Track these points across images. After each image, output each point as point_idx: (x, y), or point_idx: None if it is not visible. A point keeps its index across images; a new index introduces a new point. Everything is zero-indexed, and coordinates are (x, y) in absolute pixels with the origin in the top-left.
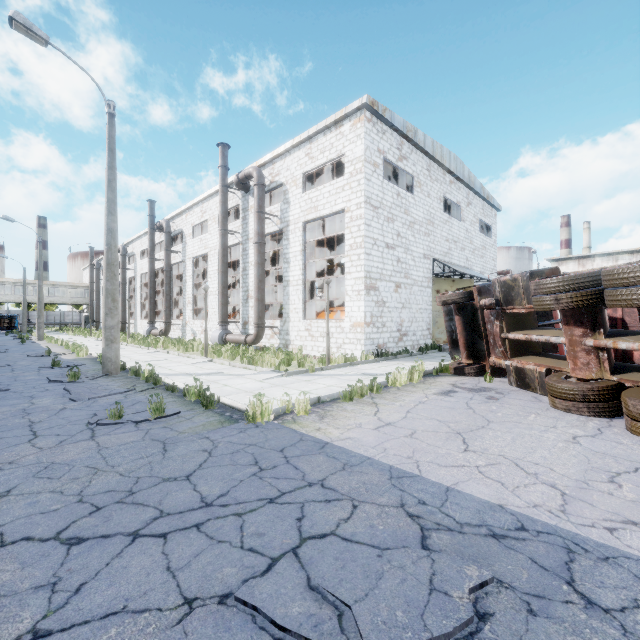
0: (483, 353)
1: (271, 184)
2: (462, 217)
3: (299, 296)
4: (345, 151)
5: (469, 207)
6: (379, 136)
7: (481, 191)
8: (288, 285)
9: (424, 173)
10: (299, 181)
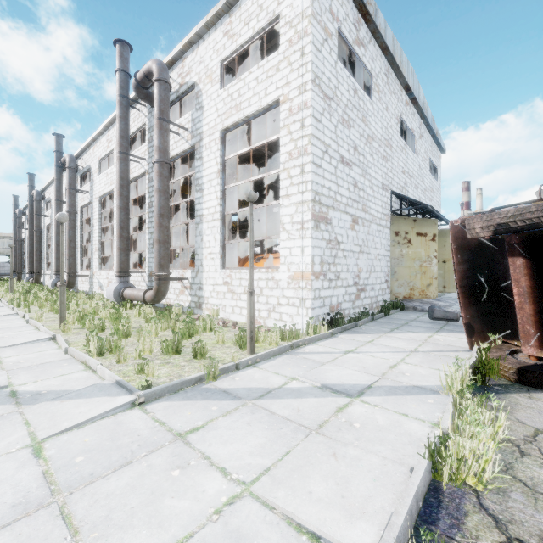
0: None
1: (180, 88)
2: (416, 149)
3: (215, 236)
4: (280, 9)
5: (421, 140)
6: None
7: (432, 124)
8: (201, 221)
9: (382, 77)
10: (215, 74)
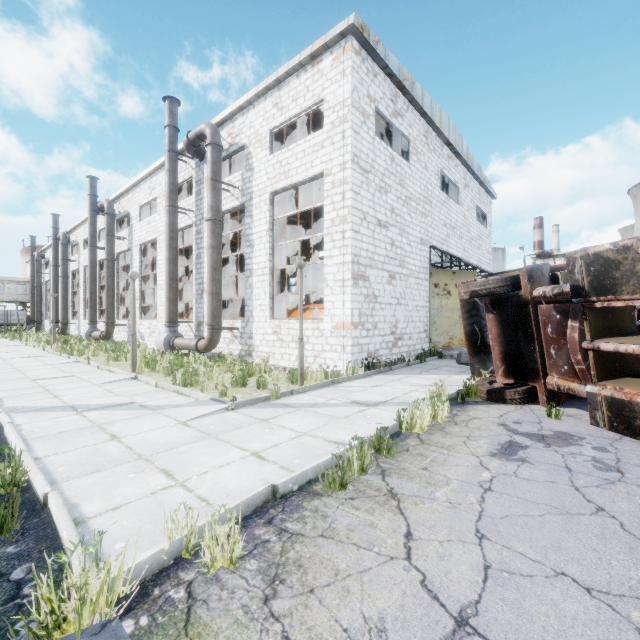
0: (534, 369)
1: (230, 147)
2: (460, 200)
3: (265, 289)
4: (325, 95)
5: (466, 190)
6: (369, 77)
7: (478, 173)
8: (251, 275)
9: (421, 139)
10: (265, 140)
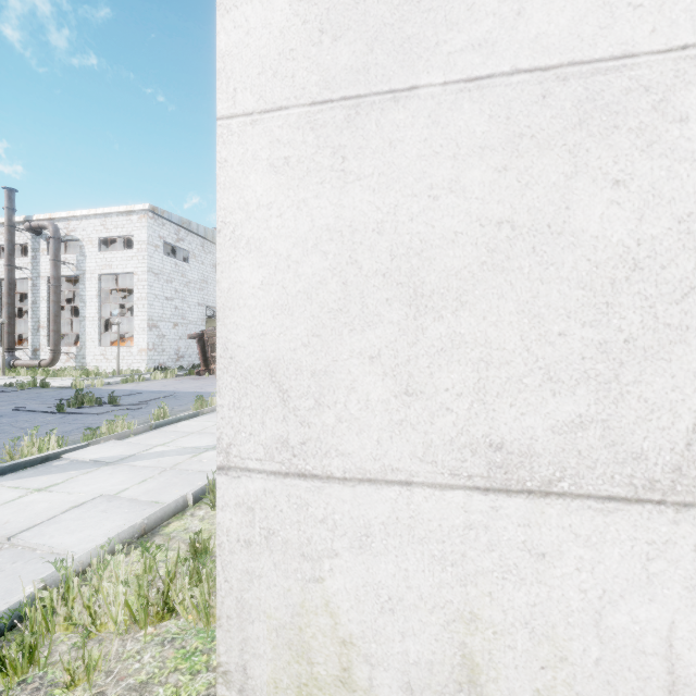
0: (210, 364)
1: (67, 236)
2: None
3: (95, 329)
4: (134, 233)
5: None
6: (160, 227)
7: None
8: (85, 320)
9: (199, 248)
10: (95, 242)
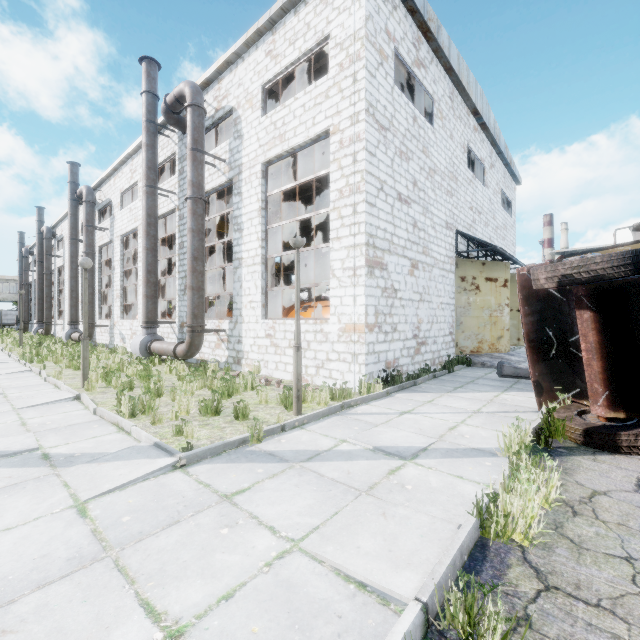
0: None
1: (216, 113)
2: (486, 181)
3: (256, 282)
4: (330, 29)
5: (492, 170)
6: (388, 8)
7: (505, 152)
8: (240, 265)
9: (446, 101)
10: (256, 99)
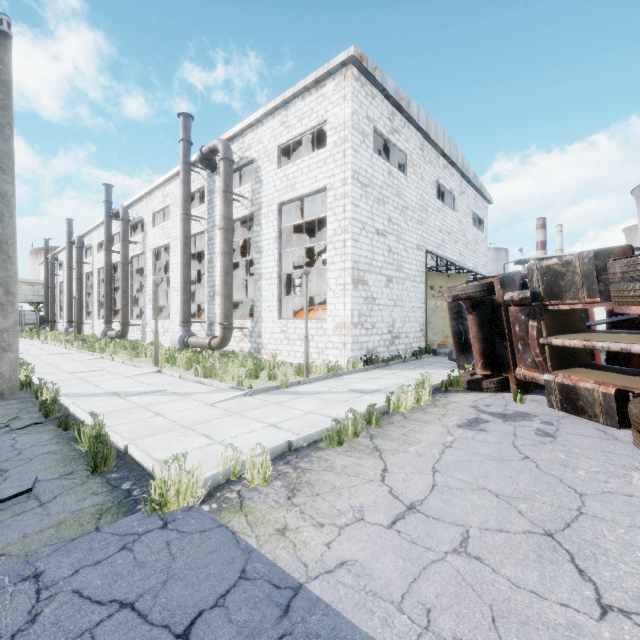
0: (506, 362)
1: (241, 160)
2: (455, 207)
3: (273, 292)
4: (328, 116)
5: (462, 196)
6: (368, 100)
7: (474, 180)
8: (260, 279)
9: (417, 152)
10: (273, 155)
